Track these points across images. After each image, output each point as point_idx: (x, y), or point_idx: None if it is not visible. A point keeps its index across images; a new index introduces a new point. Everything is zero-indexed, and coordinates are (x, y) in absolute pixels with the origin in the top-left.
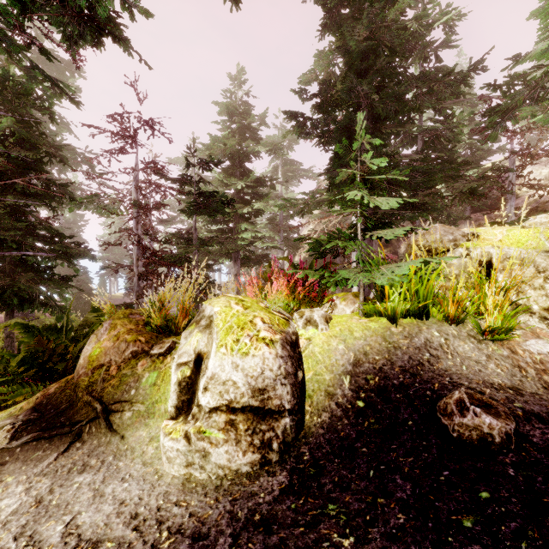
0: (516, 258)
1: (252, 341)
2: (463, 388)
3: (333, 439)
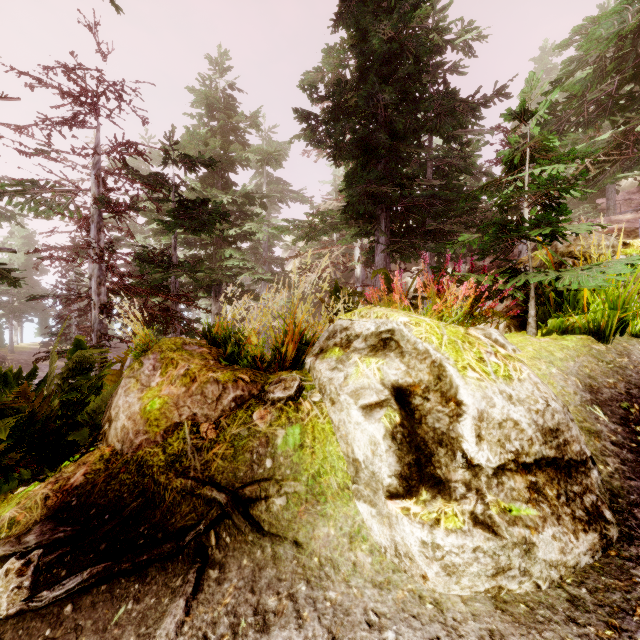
0: None
1: (502, 360)
2: None
3: None
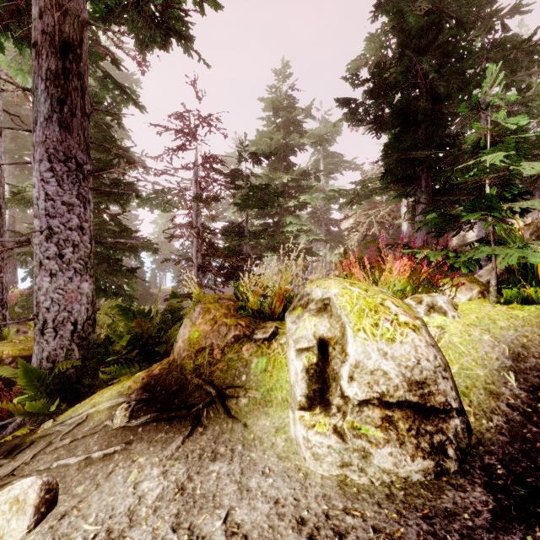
0: None
1: (394, 326)
2: None
3: (528, 451)
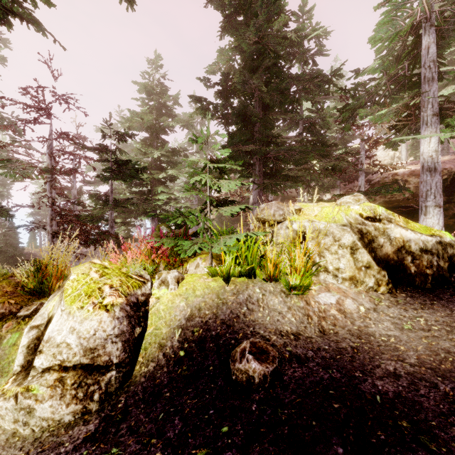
0: (321, 230)
1: (93, 306)
2: (258, 336)
3: (148, 386)
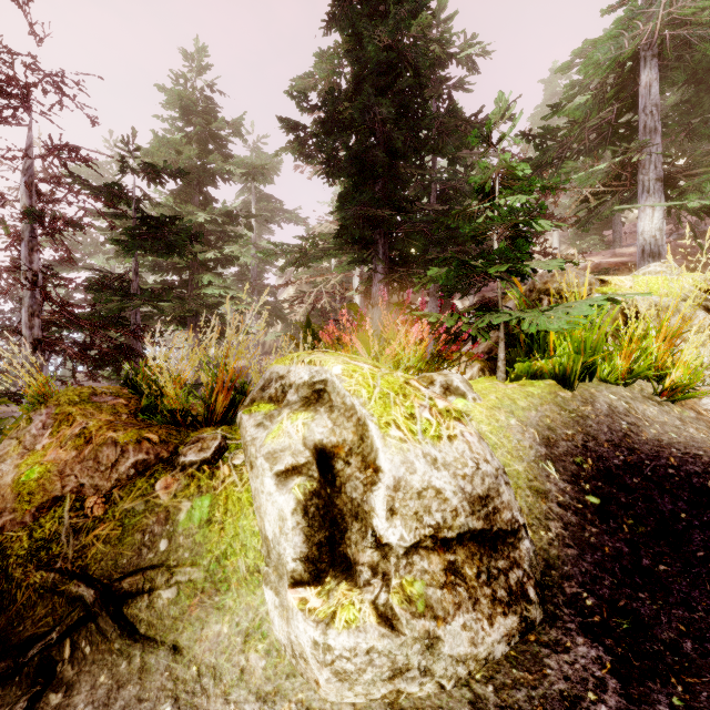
0: (662, 306)
1: (436, 416)
2: (707, 459)
3: (602, 561)
